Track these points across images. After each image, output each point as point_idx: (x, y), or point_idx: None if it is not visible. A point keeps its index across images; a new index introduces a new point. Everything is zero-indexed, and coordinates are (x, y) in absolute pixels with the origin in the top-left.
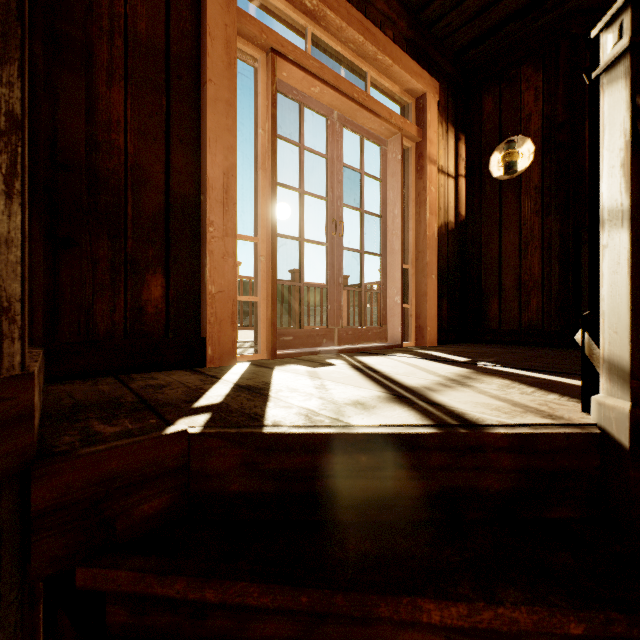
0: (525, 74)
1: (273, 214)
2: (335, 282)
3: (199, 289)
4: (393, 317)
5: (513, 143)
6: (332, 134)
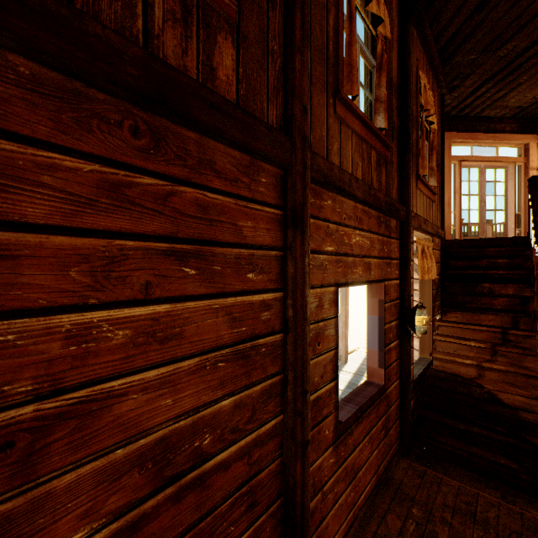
0: None
1: (460, 205)
2: (482, 222)
3: None
4: (510, 233)
5: None
6: (480, 173)
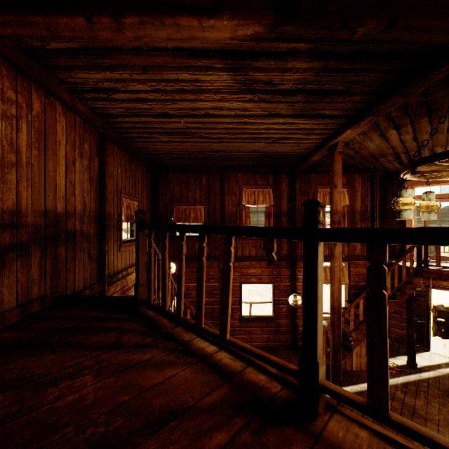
0: None
1: None
2: None
3: (405, 247)
4: None
5: None
6: None
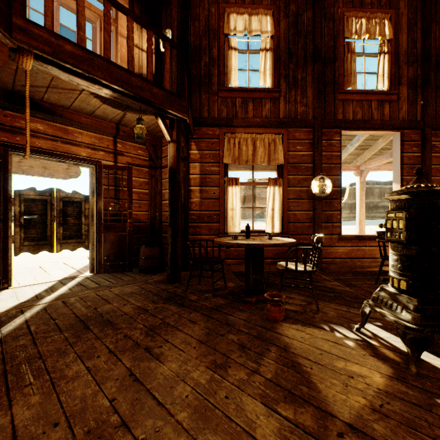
0: (173, 1)
1: None
2: None
3: None
4: None
5: (165, 32)
6: None
